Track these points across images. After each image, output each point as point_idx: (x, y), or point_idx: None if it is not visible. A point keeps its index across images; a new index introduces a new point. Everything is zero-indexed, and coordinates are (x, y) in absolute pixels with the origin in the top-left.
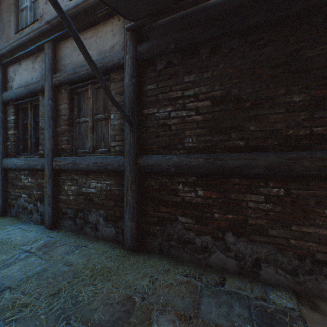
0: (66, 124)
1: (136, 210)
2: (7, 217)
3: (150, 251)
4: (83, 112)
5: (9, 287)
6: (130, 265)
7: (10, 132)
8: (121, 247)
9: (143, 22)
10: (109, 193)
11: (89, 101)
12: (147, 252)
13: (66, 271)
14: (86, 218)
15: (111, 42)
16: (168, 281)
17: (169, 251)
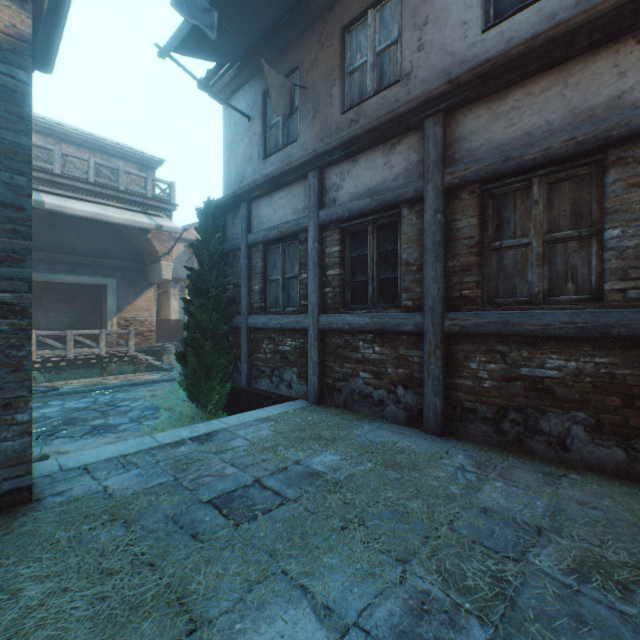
0: (473, 254)
1: None
2: (329, 407)
3: None
4: (508, 230)
5: (543, 528)
6: None
7: (331, 271)
8: None
9: None
10: (604, 381)
11: (532, 209)
12: None
13: (610, 518)
14: (531, 423)
15: (611, 89)
16: None
17: None
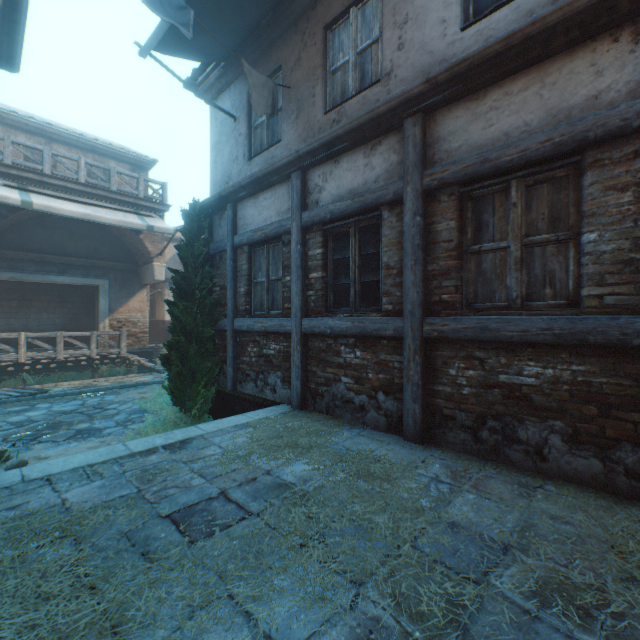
0: (452, 258)
1: None
2: (312, 412)
3: None
4: (487, 233)
5: (510, 545)
6: None
7: (313, 274)
8: (632, 503)
9: None
10: (581, 389)
11: (511, 212)
12: None
13: (581, 535)
14: (509, 432)
15: (588, 89)
16: None
17: None
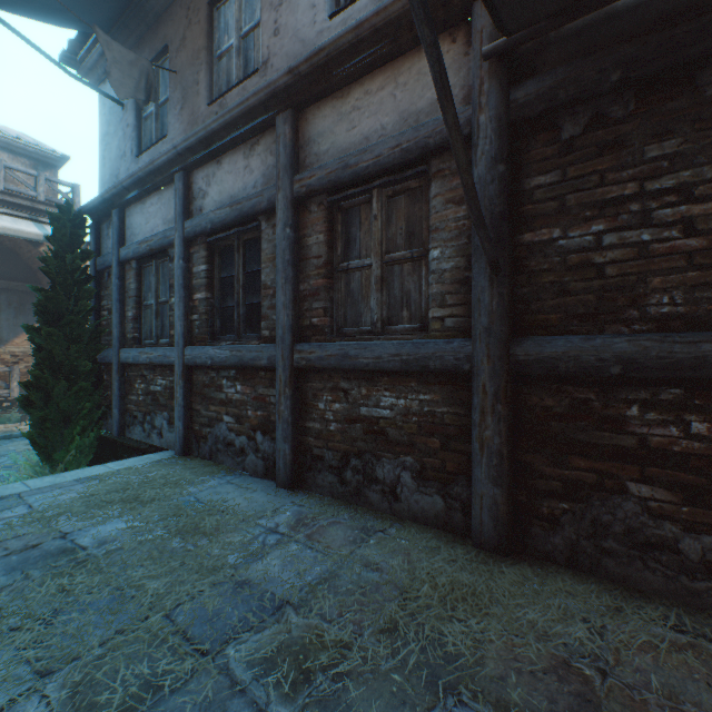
0: (321, 276)
1: (507, 462)
2: (194, 459)
3: (542, 558)
4: (355, 249)
5: (289, 603)
6: (511, 585)
7: (198, 295)
8: (464, 541)
9: (531, 32)
10: (427, 420)
11: (373, 225)
12: (533, 558)
13: (380, 582)
14: (369, 471)
15: (433, 92)
16: (640, 638)
17: (597, 562)
